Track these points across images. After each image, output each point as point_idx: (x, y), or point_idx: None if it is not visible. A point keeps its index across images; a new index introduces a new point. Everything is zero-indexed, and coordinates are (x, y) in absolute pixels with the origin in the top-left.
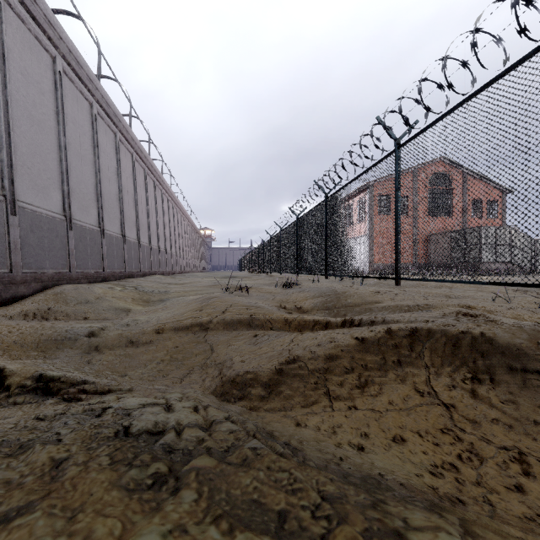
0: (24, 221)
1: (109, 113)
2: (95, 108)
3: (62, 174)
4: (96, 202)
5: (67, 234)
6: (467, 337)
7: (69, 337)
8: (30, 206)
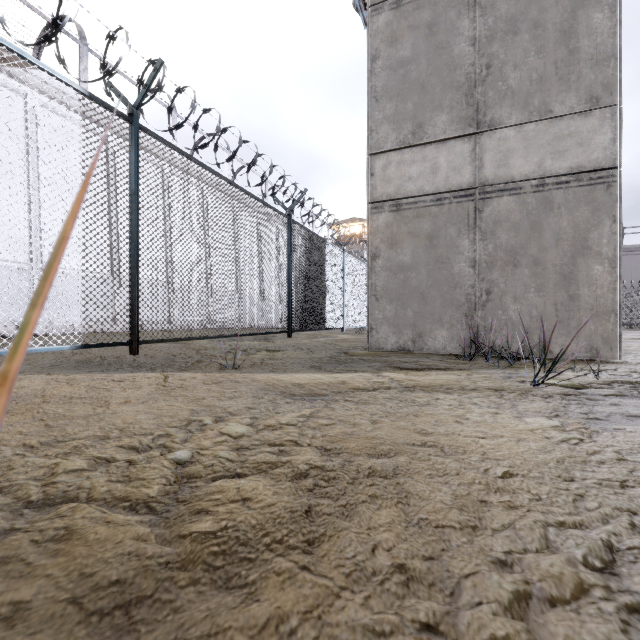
0: None
1: (631, 250)
2: None
3: None
4: None
5: None
6: None
7: None
8: None
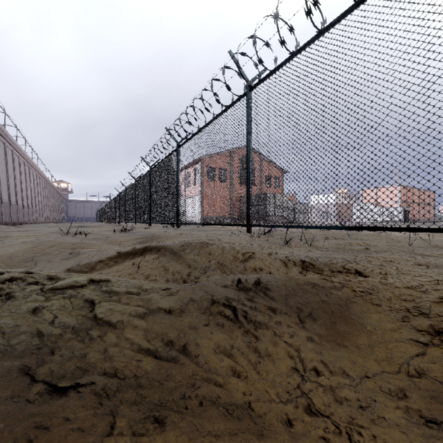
0: None
1: None
2: None
3: None
4: None
5: None
6: (164, 245)
7: None
8: None
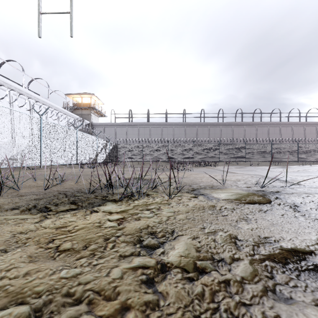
0: None
1: (226, 125)
2: (221, 127)
3: None
4: None
5: None
6: None
7: None
8: None
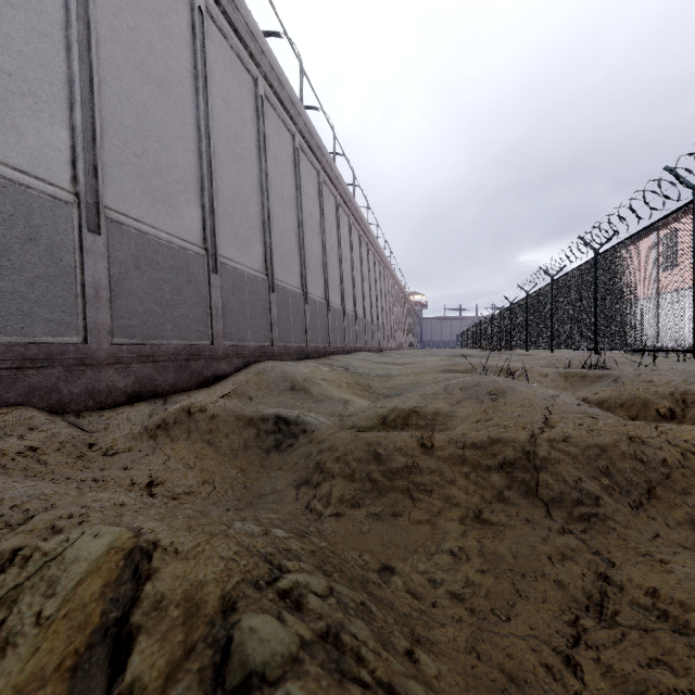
0: (225, 281)
1: (311, 146)
2: (297, 140)
3: (264, 222)
4: (298, 259)
5: (269, 297)
6: None
7: (276, 445)
8: (232, 262)
